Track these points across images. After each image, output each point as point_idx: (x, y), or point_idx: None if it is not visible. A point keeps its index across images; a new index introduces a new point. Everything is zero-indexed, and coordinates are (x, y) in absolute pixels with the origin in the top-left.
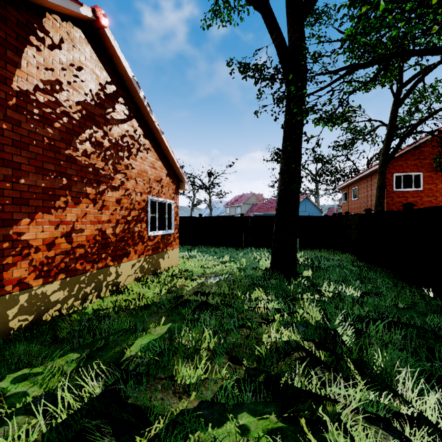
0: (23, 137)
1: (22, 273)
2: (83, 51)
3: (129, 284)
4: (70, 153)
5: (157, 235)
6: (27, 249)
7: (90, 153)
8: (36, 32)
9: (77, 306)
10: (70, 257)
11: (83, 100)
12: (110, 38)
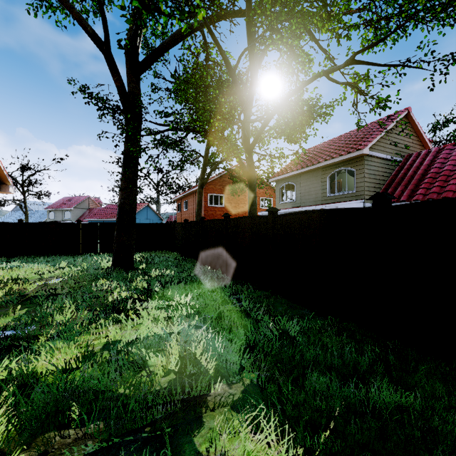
0: None
1: None
2: None
3: None
4: None
5: None
6: None
7: None
8: None
9: None
10: None
11: None
12: None
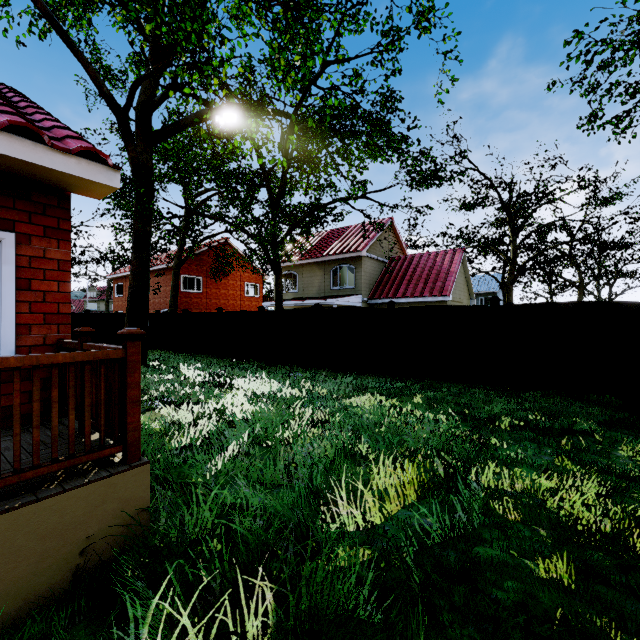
0: None
1: None
2: None
3: None
4: None
5: None
6: None
7: None
8: None
9: None
10: None
11: None
12: None
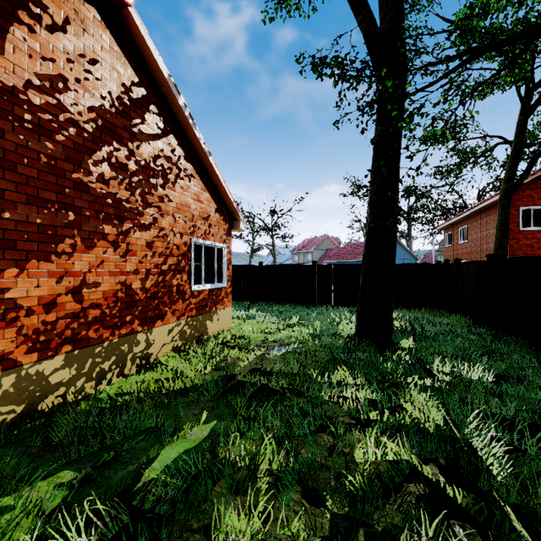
0: (8, 152)
1: (6, 345)
2: (99, 38)
3: (164, 356)
4: (79, 178)
5: (203, 290)
6: (14, 312)
7: (108, 179)
8: (28, 5)
9: (90, 388)
10: (80, 321)
11: (98, 105)
12: (136, 21)
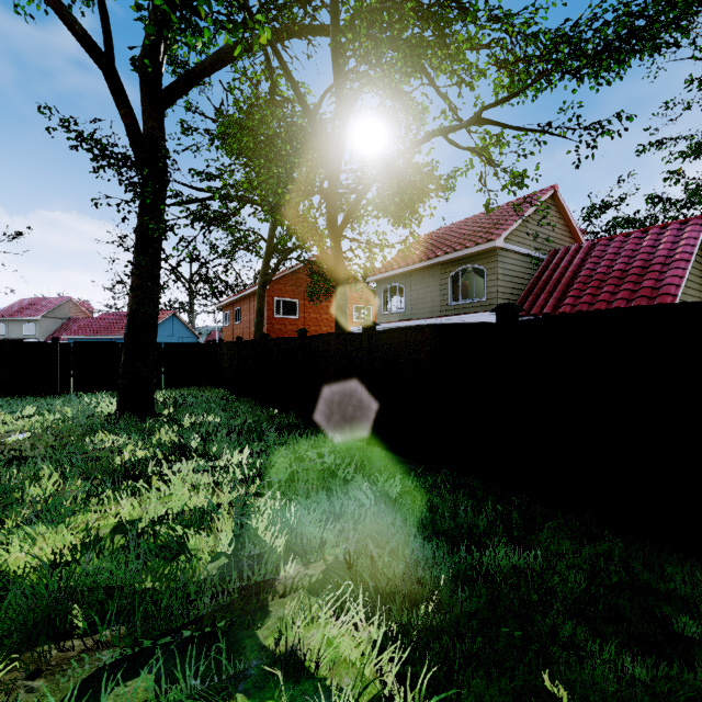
0: None
1: None
2: None
3: None
4: None
5: None
6: None
7: None
8: None
9: None
10: None
11: None
12: None
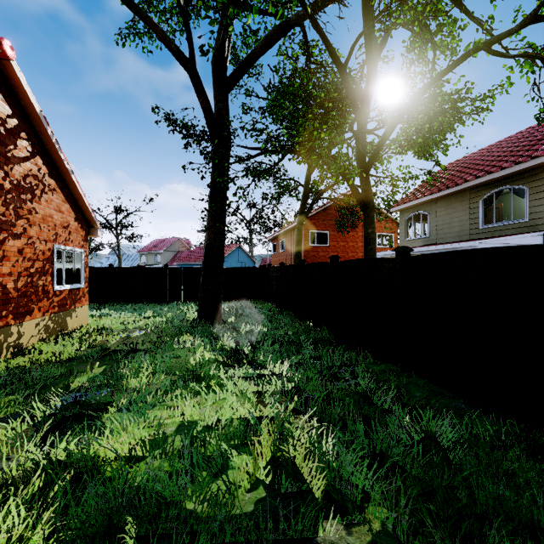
0: None
1: None
2: None
3: (34, 345)
4: None
5: (64, 290)
6: None
7: None
8: None
9: None
10: None
11: None
12: (16, 70)
